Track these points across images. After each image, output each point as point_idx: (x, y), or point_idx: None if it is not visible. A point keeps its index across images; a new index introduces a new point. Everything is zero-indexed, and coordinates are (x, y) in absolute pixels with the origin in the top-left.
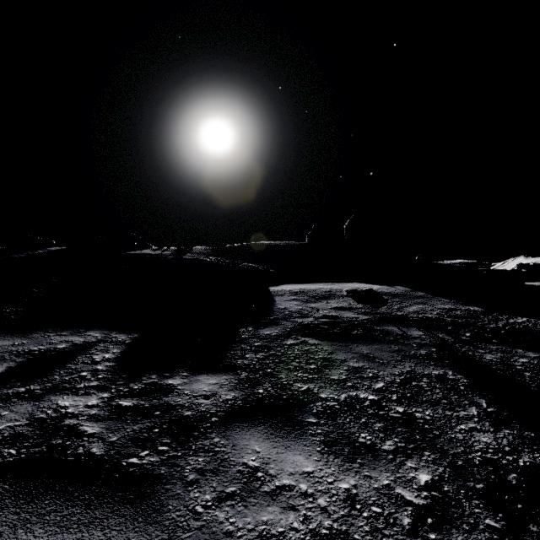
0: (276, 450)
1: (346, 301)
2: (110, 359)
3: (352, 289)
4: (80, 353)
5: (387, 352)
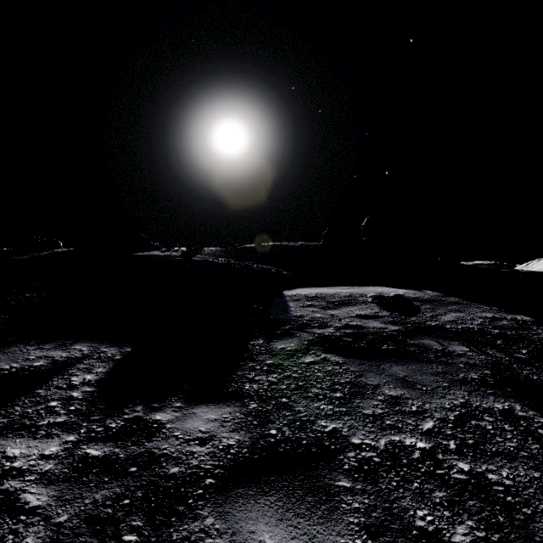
0: (295, 542)
1: (371, 309)
2: (91, 382)
3: (378, 295)
4: (57, 373)
5: (429, 374)
